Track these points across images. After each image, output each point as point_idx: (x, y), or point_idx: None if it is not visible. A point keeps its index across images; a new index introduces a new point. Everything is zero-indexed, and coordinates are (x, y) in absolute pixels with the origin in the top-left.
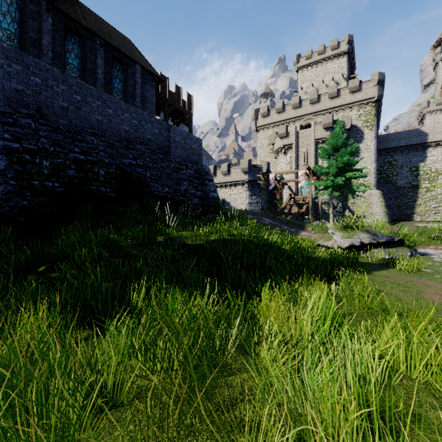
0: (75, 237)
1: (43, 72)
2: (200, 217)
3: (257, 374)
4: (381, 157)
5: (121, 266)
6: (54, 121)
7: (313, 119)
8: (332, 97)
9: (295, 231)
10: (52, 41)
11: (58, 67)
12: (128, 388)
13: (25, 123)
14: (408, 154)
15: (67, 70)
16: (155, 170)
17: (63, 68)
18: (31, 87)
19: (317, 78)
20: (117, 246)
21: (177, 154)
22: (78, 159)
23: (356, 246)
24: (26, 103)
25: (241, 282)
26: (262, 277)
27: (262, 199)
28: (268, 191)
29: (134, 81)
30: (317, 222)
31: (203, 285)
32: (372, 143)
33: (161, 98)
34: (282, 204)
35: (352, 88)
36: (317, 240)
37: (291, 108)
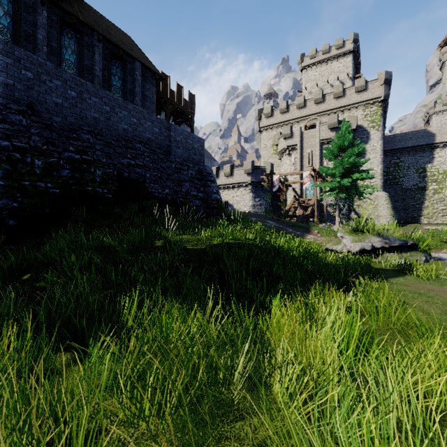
0: (66, 242)
1: (35, 66)
2: (202, 219)
3: (272, 418)
4: (387, 158)
5: (113, 275)
6: (48, 118)
7: (318, 120)
8: (337, 97)
9: (300, 234)
10: (48, 36)
11: (53, 63)
12: (107, 441)
13: (15, 120)
14: (415, 155)
15: (63, 67)
16: (154, 171)
17: (59, 64)
18: (22, 81)
19: (321, 78)
20: (111, 251)
21: (178, 154)
22: (73, 159)
23: (367, 251)
24: (17, 99)
25: (246, 291)
26: (270, 288)
27: (265, 202)
28: (272, 193)
29: (133, 79)
30: (323, 225)
31: (204, 296)
32: (378, 144)
33: (162, 97)
34: (286, 206)
35: (358, 88)
36: (324, 244)
37: (295, 108)
